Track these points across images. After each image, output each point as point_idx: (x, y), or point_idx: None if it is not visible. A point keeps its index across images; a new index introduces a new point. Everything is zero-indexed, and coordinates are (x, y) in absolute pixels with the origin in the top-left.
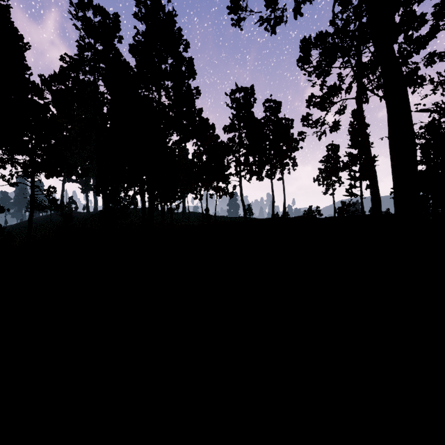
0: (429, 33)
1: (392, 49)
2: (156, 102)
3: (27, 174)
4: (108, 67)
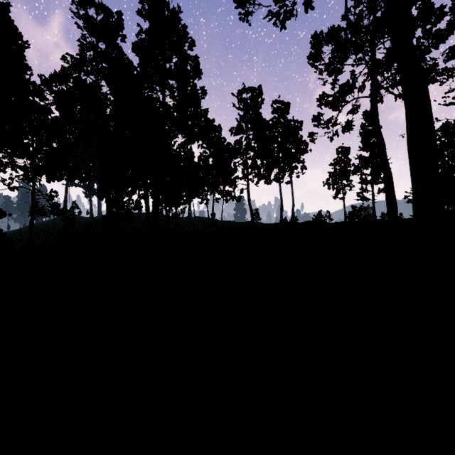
0: (448, 26)
1: (411, 42)
2: (160, 102)
3: (28, 177)
4: (110, 67)
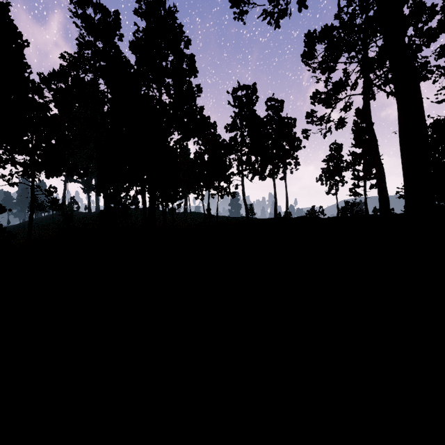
0: (440, 25)
1: (403, 41)
2: (157, 100)
3: (27, 173)
4: (108, 65)
